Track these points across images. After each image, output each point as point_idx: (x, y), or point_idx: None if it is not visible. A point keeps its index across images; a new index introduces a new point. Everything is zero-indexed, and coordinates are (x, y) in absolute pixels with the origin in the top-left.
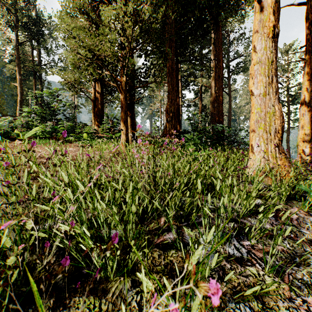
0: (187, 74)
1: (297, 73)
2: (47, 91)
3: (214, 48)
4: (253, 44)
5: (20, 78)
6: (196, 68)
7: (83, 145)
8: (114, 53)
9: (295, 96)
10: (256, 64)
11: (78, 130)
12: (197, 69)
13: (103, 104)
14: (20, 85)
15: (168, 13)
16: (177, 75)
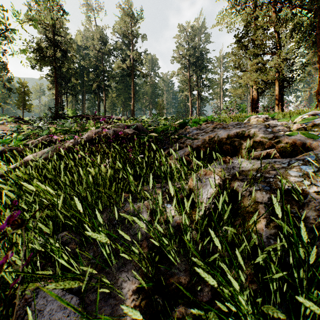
0: None
1: None
2: (230, 101)
3: None
4: None
5: (191, 99)
6: None
7: None
8: (273, 77)
9: None
10: None
11: None
12: None
13: (258, 101)
14: (190, 103)
15: (319, 11)
16: None
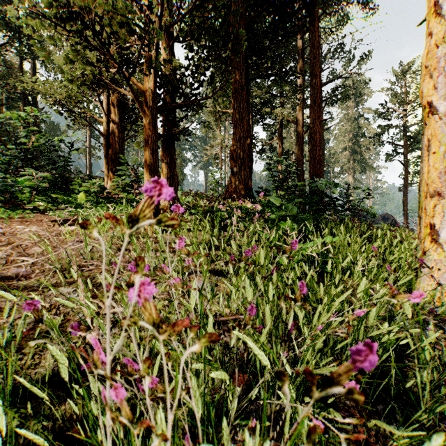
0: (261, 102)
1: (419, 106)
2: (7, 113)
3: (302, 62)
4: (431, 2)
5: None
6: (274, 94)
7: (67, 218)
8: (119, 12)
9: (415, 138)
10: (441, 43)
11: (77, 186)
12: (275, 96)
13: (122, 142)
14: None
15: None
16: (248, 100)
